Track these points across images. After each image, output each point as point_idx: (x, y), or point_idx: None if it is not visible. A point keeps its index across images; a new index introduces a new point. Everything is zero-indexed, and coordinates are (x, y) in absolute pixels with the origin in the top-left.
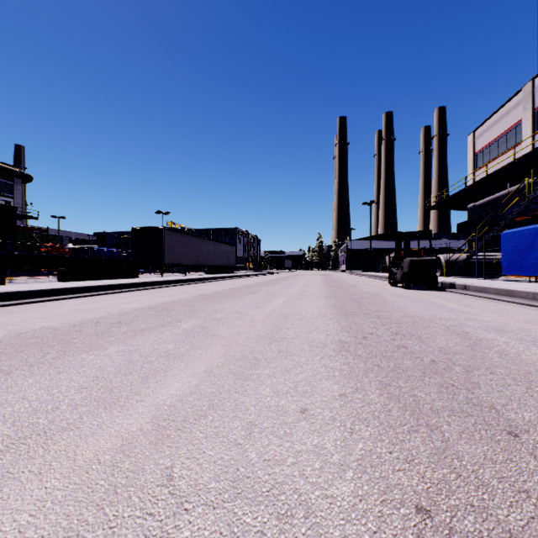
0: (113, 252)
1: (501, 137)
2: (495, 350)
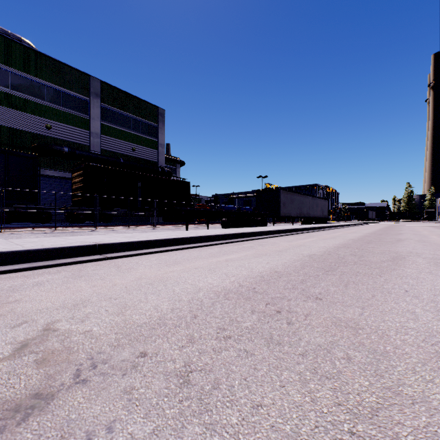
0: (232, 208)
1: None
2: None
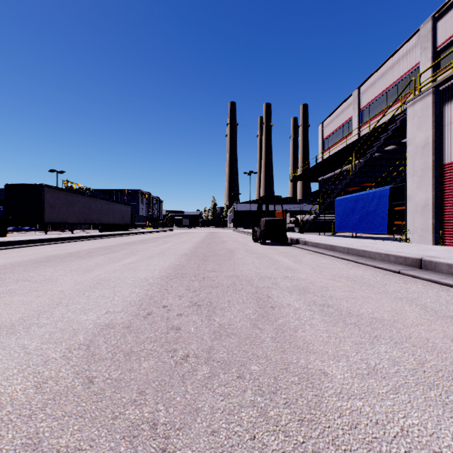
0: None
1: (339, 128)
2: (277, 325)
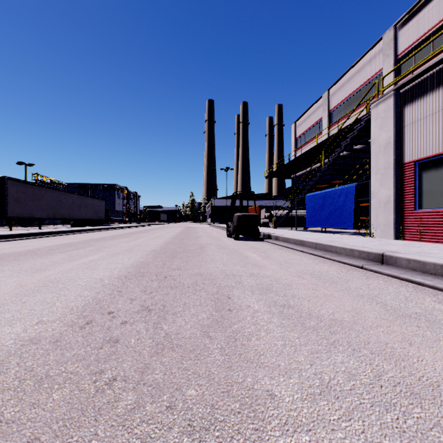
0: None
1: (311, 128)
2: (230, 332)
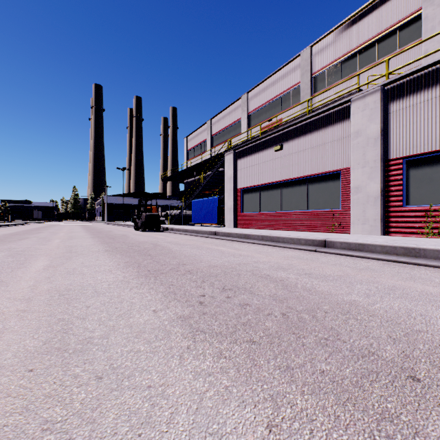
0: None
1: (199, 145)
2: (161, 246)
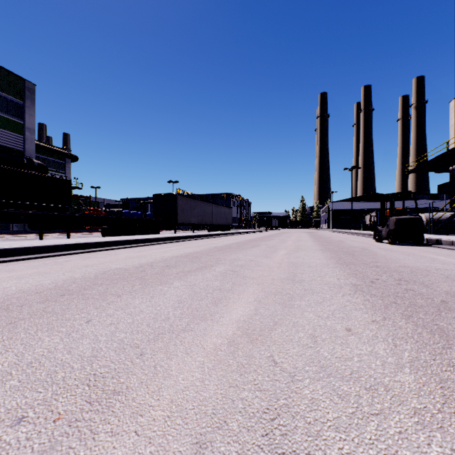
0: (136, 214)
1: None
2: None
